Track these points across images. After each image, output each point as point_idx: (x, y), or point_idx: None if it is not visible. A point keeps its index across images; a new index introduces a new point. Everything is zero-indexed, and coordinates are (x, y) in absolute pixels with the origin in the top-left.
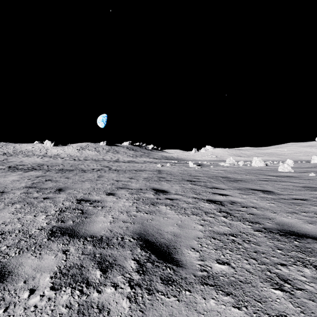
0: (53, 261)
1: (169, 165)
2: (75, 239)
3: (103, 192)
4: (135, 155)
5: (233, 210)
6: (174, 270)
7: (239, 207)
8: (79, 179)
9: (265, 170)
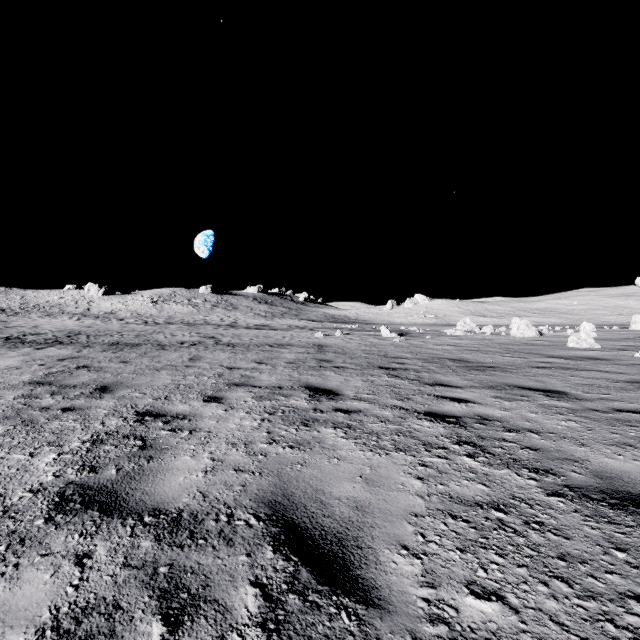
0: (44, 589)
1: (340, 333)
2: (113, 520)
3: (197, 394)
4: (272, 314)
5: (487, 439)
6: (360, 620)
7: (500, 430)
8: (148, 365)
9: (540, 345)
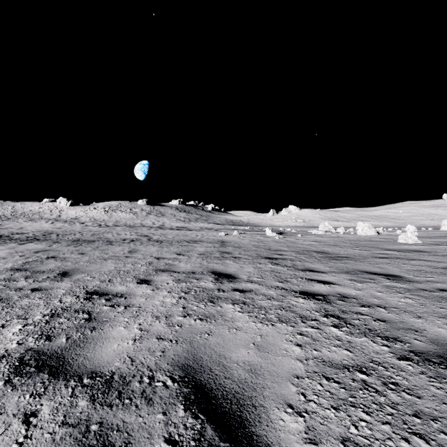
0: None
1: (236, 233)
2: (58, 382)
3: (132, 278)
4: (188, 219)
5: (347, 313)
6: None
7: (356, 306)
8: (99, 256)
9: (379, 241)
